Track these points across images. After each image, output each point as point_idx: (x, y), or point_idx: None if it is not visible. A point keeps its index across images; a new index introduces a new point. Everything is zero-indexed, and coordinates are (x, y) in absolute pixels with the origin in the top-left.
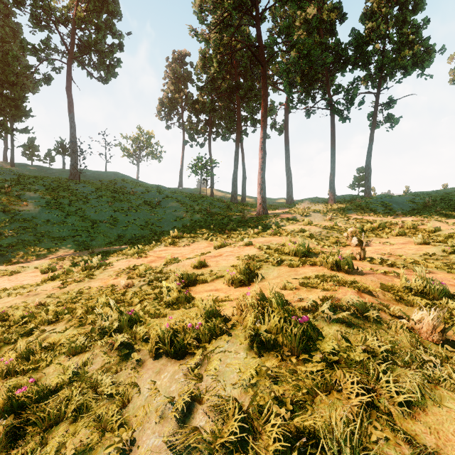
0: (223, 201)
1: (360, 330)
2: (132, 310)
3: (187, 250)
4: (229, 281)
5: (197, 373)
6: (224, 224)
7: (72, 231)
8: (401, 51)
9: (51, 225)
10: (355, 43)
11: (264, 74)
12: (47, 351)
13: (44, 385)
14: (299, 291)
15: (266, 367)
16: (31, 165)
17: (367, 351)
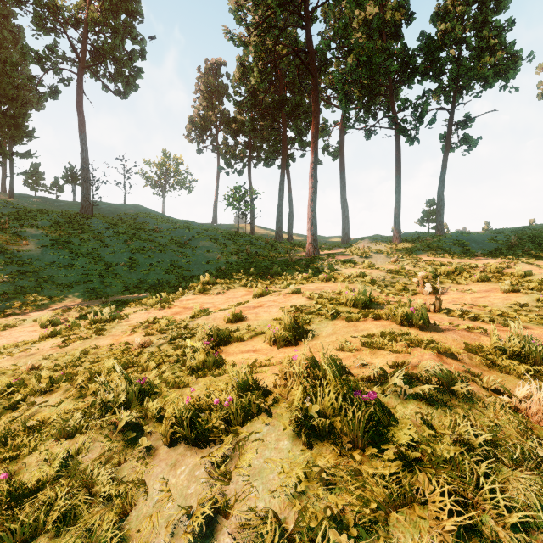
0: (266, 240)
1: (447, 411)
2: (144, 378)
3: (220, 299)
4: (270, 340)
5: (223, 471)
6: (266, 267)
7: (81, 276)
8: (480, 58)
9: (56, 268)
10: (425, 48)
11: (314, 85)
12: (33, 432)
13: (22, 482)
14: (361, 354)
15: (318, 466)
16: (35, 196)
17: (458, 441)
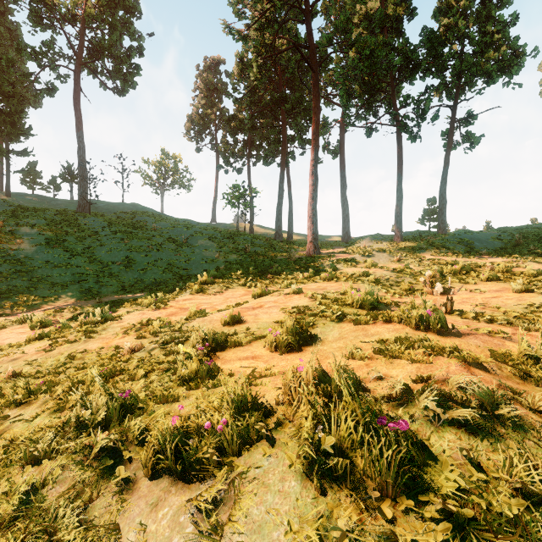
0: (265, 239)
1: (499, 445)
2: (128, 391)
3: (218, 299)
4: (271, 345)
5: (214, 523)
6: (266, 266)
7: (76, 275)
8: (484, 54)
9: (51, 267)
10: (427, 43)
11: (315, 81)
12: None
13: None
14: (374, 363)
15: (339, 527)
16: (32, 195)
17: (517, 488)
